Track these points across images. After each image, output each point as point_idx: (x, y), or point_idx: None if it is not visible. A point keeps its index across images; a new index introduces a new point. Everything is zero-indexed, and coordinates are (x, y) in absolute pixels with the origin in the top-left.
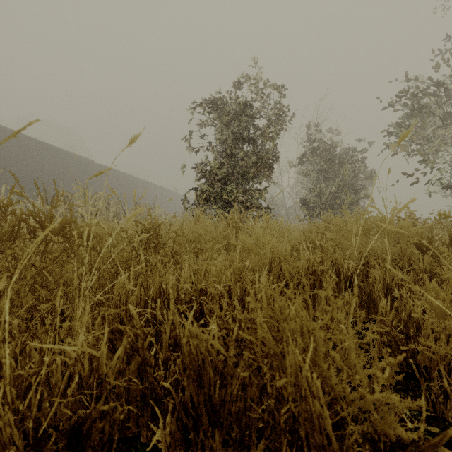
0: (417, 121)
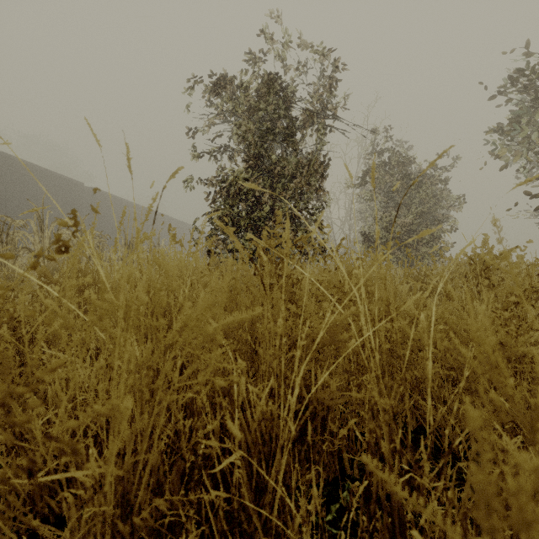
0: (538, 117)
